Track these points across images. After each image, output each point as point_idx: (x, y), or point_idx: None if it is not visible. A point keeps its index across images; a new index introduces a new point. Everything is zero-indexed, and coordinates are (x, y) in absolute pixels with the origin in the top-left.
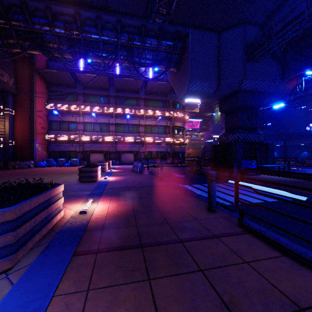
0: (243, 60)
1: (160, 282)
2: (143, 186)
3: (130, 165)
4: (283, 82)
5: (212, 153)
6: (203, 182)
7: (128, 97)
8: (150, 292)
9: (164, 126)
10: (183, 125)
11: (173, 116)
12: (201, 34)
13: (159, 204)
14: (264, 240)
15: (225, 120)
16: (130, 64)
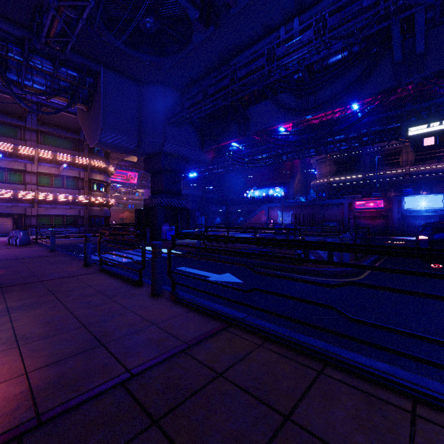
0: (163, 122)
1: (12, 293)
2: (20, 258)
3: (5, 238)
4: (203, 152)
5: (136, 219)
6: (112, 250)
7: (0, 122)
8: (3, 296)
9: (73, 177)
10: (106, 179)
11: (90, 165)
12: (118, 79)
13: (34, 268)
14: (107, 272)
15: (151, 181)
16: (2, 81)
